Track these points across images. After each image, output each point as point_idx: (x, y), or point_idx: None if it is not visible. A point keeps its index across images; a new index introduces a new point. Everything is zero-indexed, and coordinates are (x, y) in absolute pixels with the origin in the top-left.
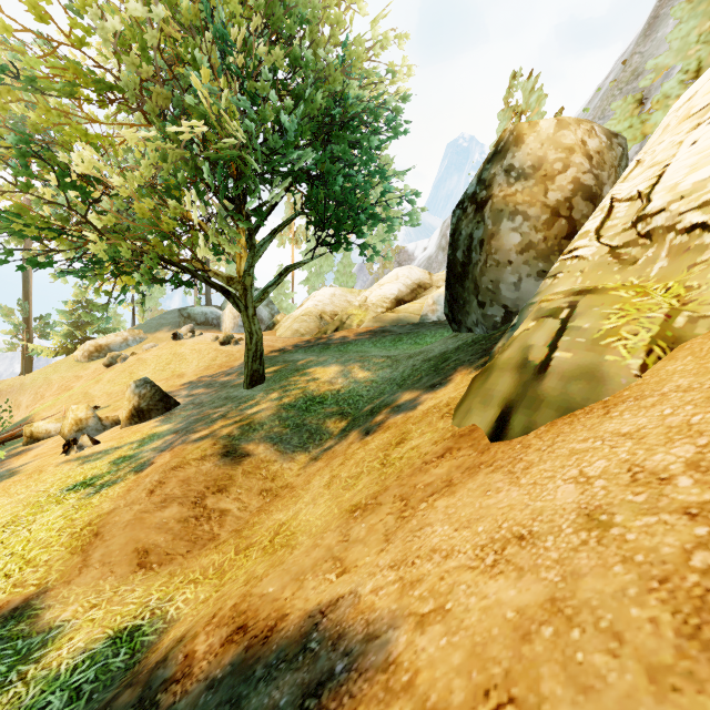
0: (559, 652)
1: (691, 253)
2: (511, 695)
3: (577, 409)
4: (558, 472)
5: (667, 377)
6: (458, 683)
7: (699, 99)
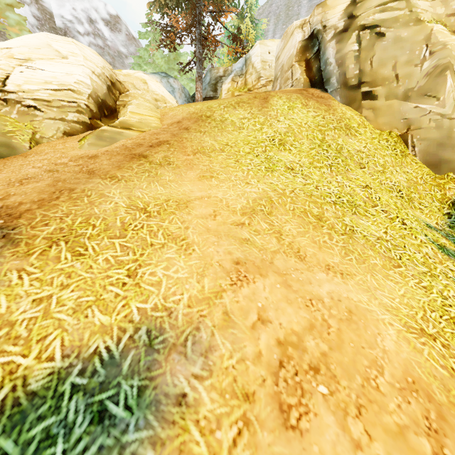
0: (67, 183)
1: (31, 116)
2: (62, 190)
3: (6, 157)
4: (22, 168)
5: (43, 150)
6: (42, 196)
7: (17, 53)
